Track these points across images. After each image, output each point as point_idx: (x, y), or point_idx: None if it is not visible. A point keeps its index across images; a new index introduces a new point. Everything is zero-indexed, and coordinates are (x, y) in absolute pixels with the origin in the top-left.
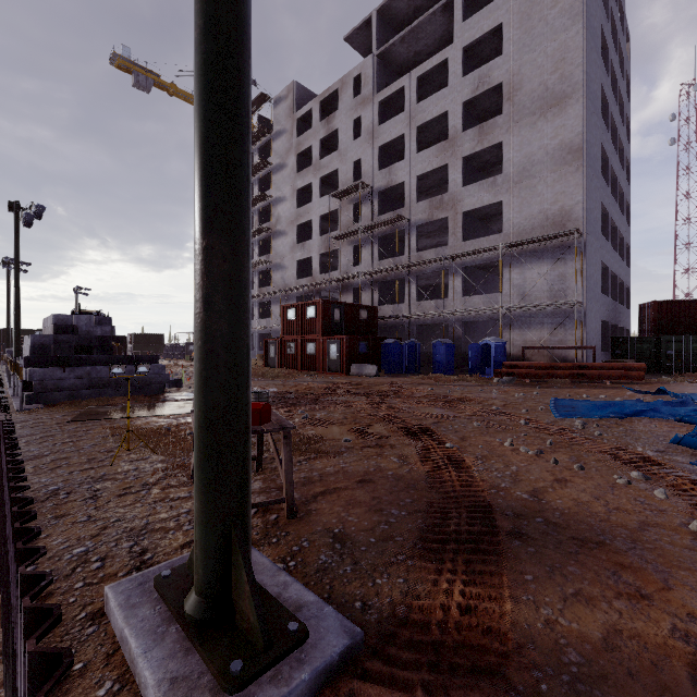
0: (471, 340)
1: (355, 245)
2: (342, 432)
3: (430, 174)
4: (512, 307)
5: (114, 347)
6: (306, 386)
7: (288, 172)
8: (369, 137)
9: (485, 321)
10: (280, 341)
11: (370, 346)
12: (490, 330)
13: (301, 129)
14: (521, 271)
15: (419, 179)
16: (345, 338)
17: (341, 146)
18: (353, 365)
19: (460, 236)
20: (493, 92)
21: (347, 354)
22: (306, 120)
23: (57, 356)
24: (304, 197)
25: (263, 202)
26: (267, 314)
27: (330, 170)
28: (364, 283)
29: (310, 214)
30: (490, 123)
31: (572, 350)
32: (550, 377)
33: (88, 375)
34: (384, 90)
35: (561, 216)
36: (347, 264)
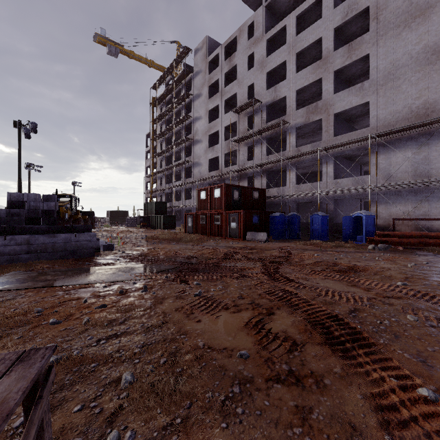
0: (339, 213)
1: (249, 146)
2: (236, 330)
3: (306, 89)
4: (379, 186)
5: (80, 219)
6: (210, 250)
7: (202, 99)
8: (260, 66)
9: (350, 199)
10: (195, 214)
11: (261, 218)
12: (354, 206)
13: (211, 68)
14: (386, 157)
15: (298, 93)
16: (242, 212)
17: (239, 76)
18: (248, 232)
19: (331, 133)
20: (360, 17)
21: (244, 224)
22: (215, 62)
23: (3, 226)
24: (214, 116)
25: (186, 121)
26: (189, 196)
27: (231, 94)
28: (256, 173)
29: (218, 126)
30: (358, 40)
31: (436, 221)
32: (422, 245)
33: (27, 242)
34: (271, 30)
35: (425, 108)
36: (244, 159)
